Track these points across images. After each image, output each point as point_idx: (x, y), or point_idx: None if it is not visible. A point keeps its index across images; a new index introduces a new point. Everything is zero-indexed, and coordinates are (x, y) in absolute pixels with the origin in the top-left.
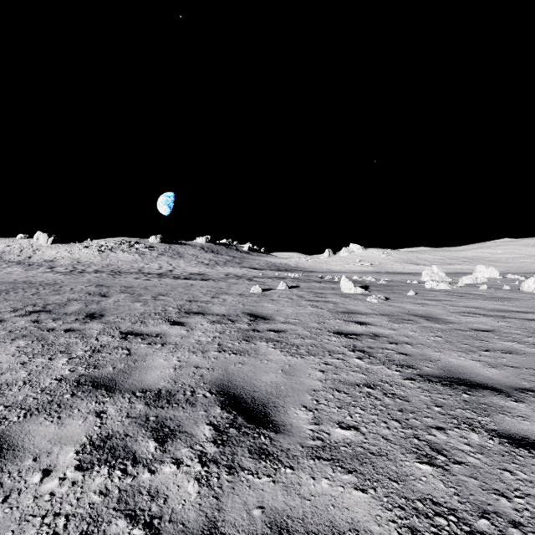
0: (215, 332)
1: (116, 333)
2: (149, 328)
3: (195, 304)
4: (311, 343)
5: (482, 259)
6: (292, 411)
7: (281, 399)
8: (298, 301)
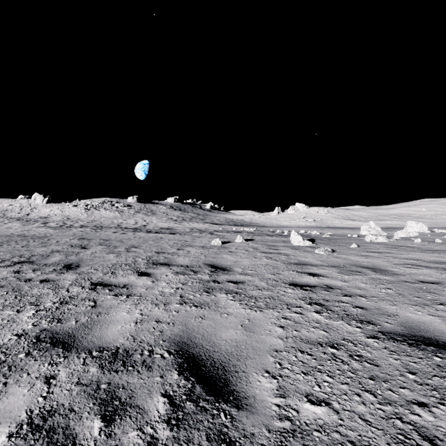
0: (178, 283)
1: (87, 284)
2: (118, 278)
3: (162, 256)
4: (268, 296)
5: (409, 216)
6: (255, 378)
7: (242, 361)
8: (253, 253)
